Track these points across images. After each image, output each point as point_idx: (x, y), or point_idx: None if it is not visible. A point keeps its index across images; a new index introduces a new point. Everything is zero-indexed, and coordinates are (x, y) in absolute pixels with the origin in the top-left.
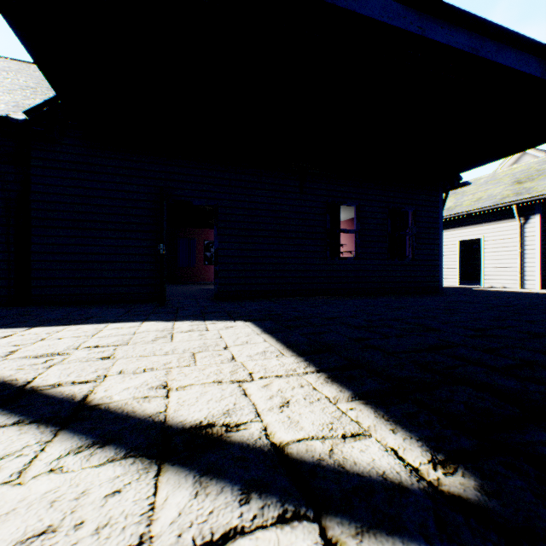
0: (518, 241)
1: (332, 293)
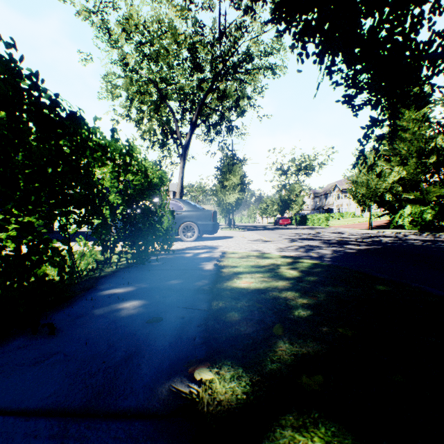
0: None
1: None
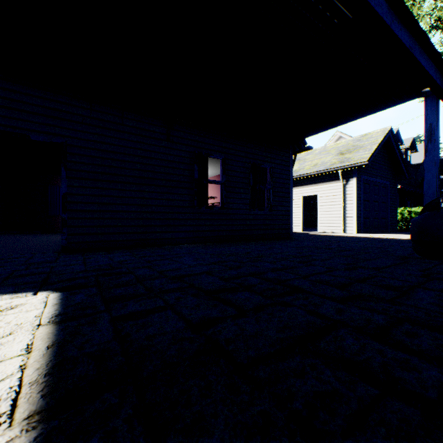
0: (342, 198)
1: (199, 241)
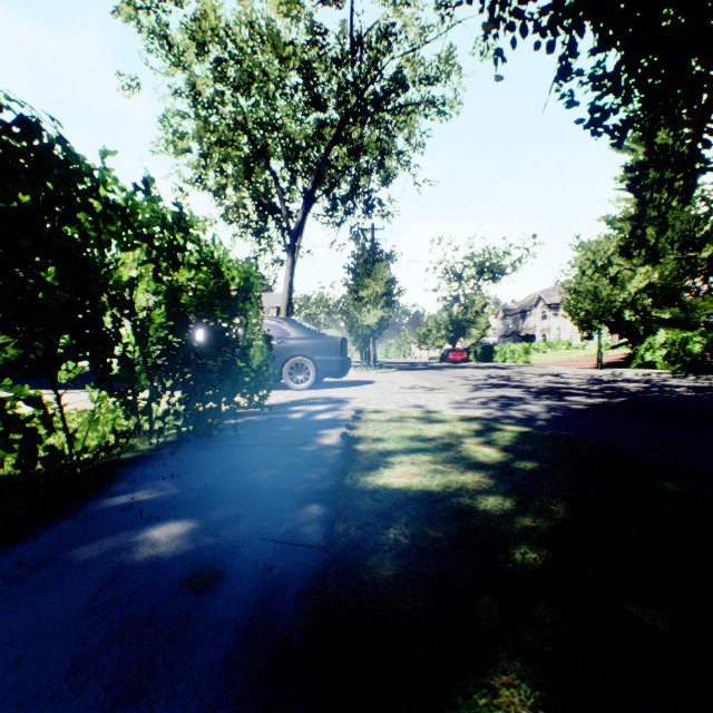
0: None
1: None
